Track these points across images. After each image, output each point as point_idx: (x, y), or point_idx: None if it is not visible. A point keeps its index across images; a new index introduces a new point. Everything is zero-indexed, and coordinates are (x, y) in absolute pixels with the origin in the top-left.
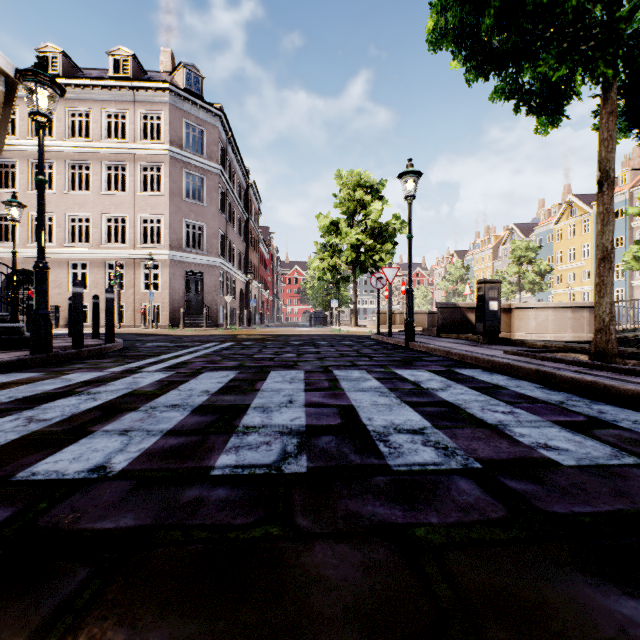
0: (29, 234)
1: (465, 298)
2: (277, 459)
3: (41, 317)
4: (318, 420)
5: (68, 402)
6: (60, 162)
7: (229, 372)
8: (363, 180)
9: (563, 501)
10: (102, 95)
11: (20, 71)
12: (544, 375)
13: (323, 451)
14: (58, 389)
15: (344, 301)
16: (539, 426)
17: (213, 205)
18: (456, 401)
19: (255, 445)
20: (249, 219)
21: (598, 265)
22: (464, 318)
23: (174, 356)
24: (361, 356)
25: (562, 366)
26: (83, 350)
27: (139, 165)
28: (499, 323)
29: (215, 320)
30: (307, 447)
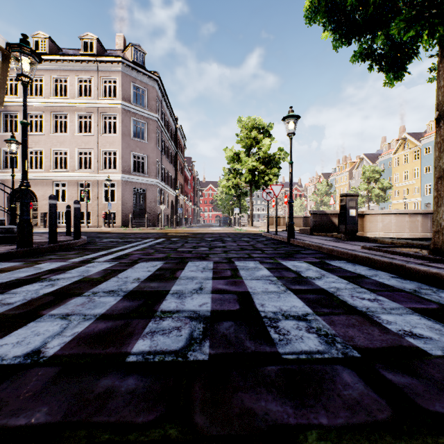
0: None
1: (329, 206)
2: (184, 345)
3: (24, 221)
4: (221, 306)
5: (32, 288)
6: (47, 113)
7: (158, 262)
8: (257, 124)
9: (442, 398)
10: (76, 67)
11: (9, 44)
12: (396, 267)
13: (223, 337)
14: (28, 276)
15: (244, 209)
16: (401, 313)
17: (152, 142)
18: (330, 289)
19: (168, 330)
20: (177, 152)
21: (436, 182)
22: (330, 221)
23: (120, 249)
24: (255, 250)
25: (409, 259)
26: (56, 245)
27: (101, 115)
28: (356, 225)
29: (153, 222)
30: (210, 333)
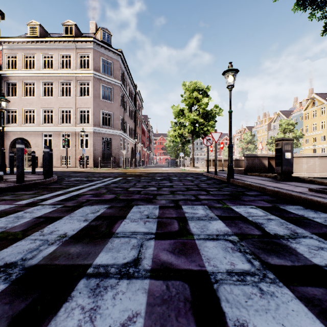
0: (23, 119)
1: (252, 152)
2: None
3: None
4: None
5: None
6: (38, 82)
7: (102, 206)
8: (197, 86)
9: None
10: (59, 46)
11: None
12: None
13: None
14: None
15: (186, 153)
16: None
17: (116, 102)
18: None
19: None
20: (136, 110)
21: None
22: (261, 163)
23: (77, 189)
24: (200, 190)
25: None
26: (21, 184)
27: (78, 82)
28: (292, 167)
29: (117, 164)
30: None
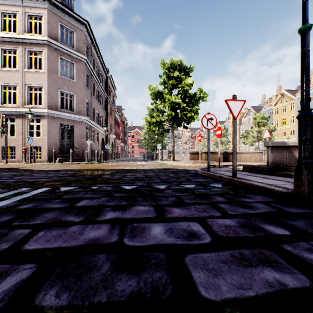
0: None
1: (226, 145)
2: None
3: None
4: None
5: None
6: None
7: None
8: (179, 65)
9: None
10: None
11: None
12: None
13: None
14: None
15: (163, 146)
16: None
17: (80, 82)
18: None
19: None
20: (108, 97)
21: None
22: (292, 156)
23: None
24: None
25: None
26: None
27: (26, 50)
28: None
29: (82, 157)
30: None
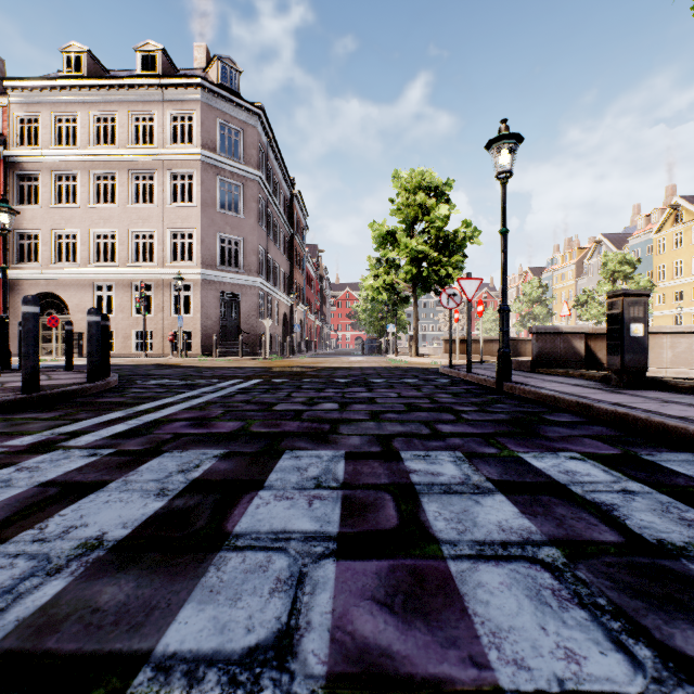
0: (52, 253)
1: (543, 322)
2: None
3: None
4: None
5: None
6: (84, 173)
7: (207, 453)
8: (426, 181)
9: None
10: (129, 96)
11: None
12: None
13: None
14: None
15: (401, 326)
16: None
17: (251, 217)
18: None
19: None
20: (294, 234)
21: None
22: (569, 347)
23: (158, 406)
24: (440, 410)
25: None
26: (32, 396)
27: (169, 173)
28: (646, 356)
29: (254, 348)
30: None
